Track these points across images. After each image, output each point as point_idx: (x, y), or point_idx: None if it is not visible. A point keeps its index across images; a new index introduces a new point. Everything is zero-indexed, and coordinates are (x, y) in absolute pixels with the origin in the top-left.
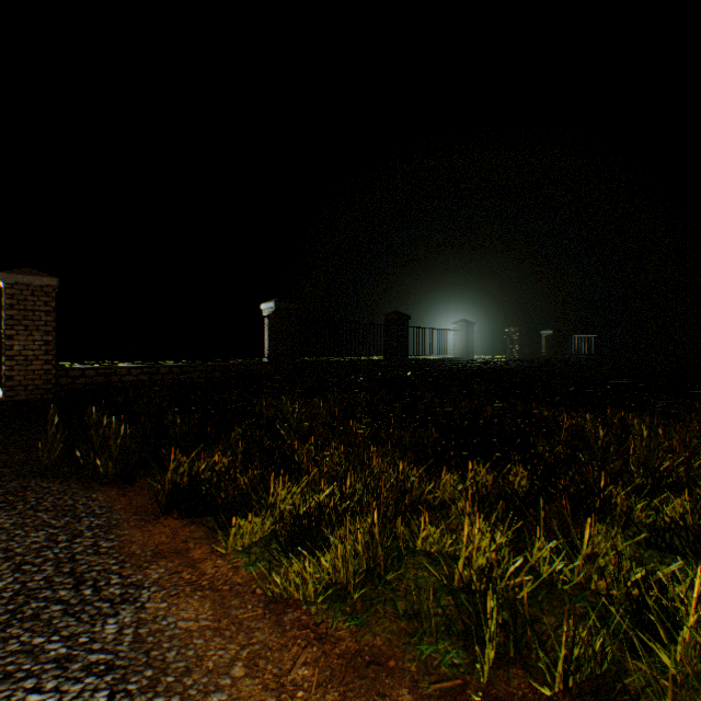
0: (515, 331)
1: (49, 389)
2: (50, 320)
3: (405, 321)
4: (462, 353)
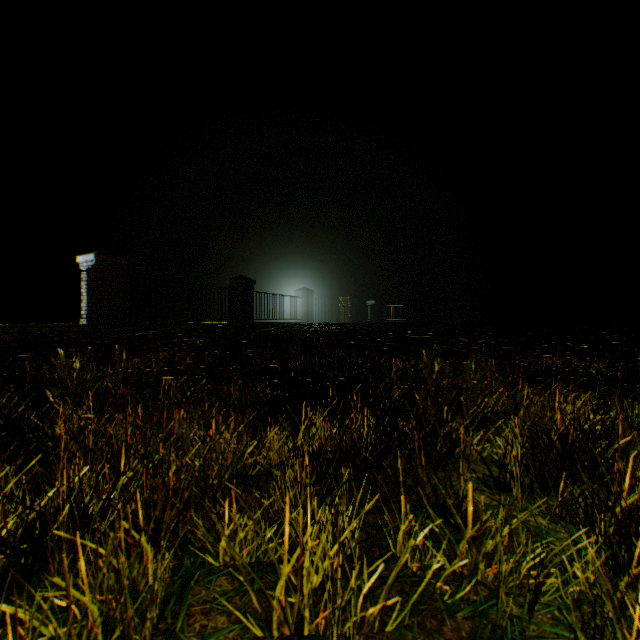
0: (347, 300)
1: None
2: None
3: (251, 285)
4: (304, 318)
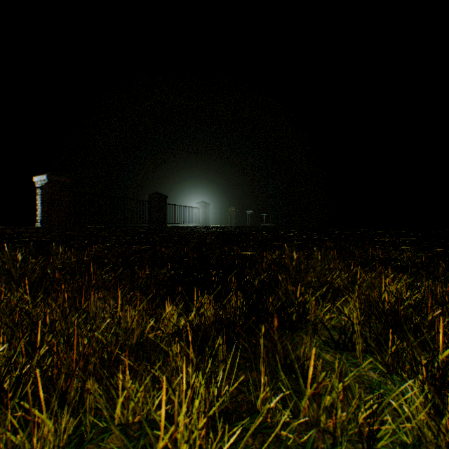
0: (233, 210)
1: None
2: None
3: (164, 199)
4: (202, 222)
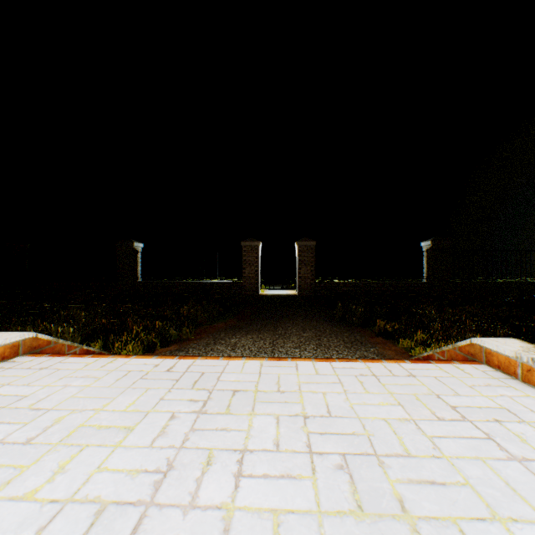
0: None
1: (312, 292)
2: (312, 260)
3: None
4: None
